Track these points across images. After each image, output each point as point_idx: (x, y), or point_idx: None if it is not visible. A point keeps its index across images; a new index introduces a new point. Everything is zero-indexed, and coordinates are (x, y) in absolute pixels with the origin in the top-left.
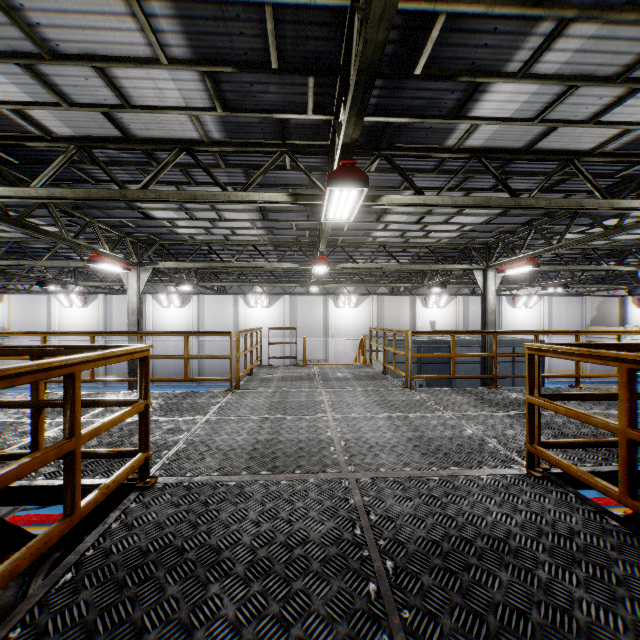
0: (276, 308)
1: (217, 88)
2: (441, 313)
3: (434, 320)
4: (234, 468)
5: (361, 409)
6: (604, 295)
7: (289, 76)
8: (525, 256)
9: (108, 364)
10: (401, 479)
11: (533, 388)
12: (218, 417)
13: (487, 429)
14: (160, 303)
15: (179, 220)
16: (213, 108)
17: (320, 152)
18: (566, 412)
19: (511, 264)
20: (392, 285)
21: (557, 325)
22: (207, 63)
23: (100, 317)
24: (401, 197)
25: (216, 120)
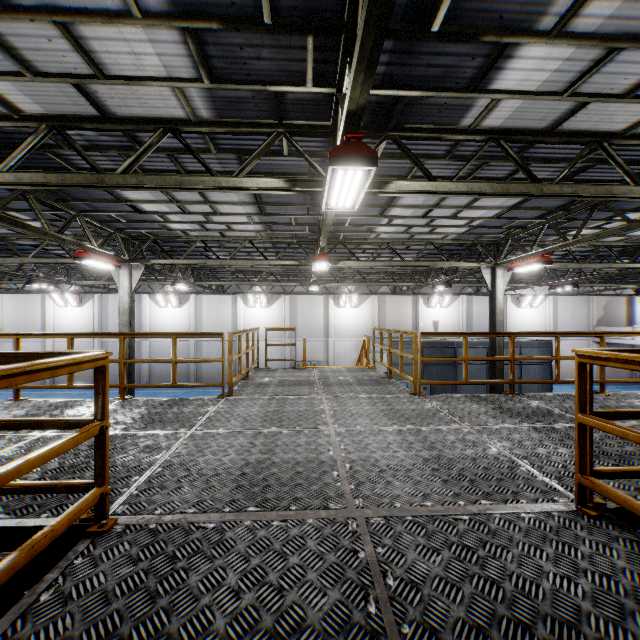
0: (275, 308)
1: (202, 53)
2: (444, 313)
3: (437, 320)
4: (215, 502)
5: (367, 420)
6: (611, 294)
7: (285, 36)
8: (537, 252)
9: (36, 380)
10: (422, 519)
11: (585, 405)
12: (205, 431)
13: (514, 447)
14: (157, 303)
15: (171, 214)
16: (199, 79)
17: (321, 133)
18: (638, 439)
19: (522, 261)
20: (395, 284)
21: (563, 325)
22: (188, 18)
23: (96, 317)
24: (411, 183)
25: (203, 94)
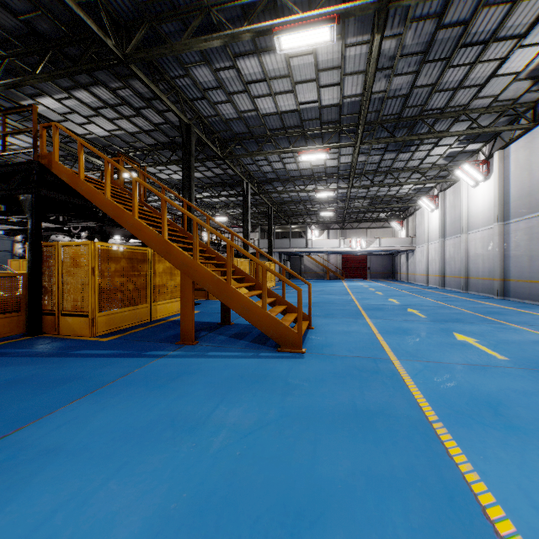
0: None
1: None
2: None
3: None
4: None
5: None
6: None
7: None
8: None
9: None
10: None
11: None
12: None
13: None
14: None
15: None
16: None
17: None
18: None
19: None
20: None
21: None
22: None
23: None
24: None
25: None
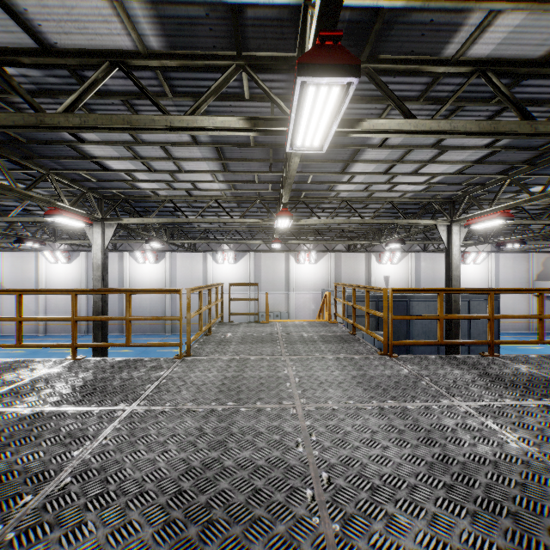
0: (242, 264)
1: None
2: (394, 269)
3: (388, 275)
4: None
5: (339, 392)
6: (549, 252)
7: None
8: (498, 208)
9: None
10: None
11: None
12: (148, 407)
13: (538, 440)
14: (136, 260)
15: (137, 172)
16: None
17: (285, 66)
18: None
19: (480, 217)
20: (351, 242)
21: (504, 280)
22: None
23: (82, 272)
24: (386, 121)
25: (149, 14)
